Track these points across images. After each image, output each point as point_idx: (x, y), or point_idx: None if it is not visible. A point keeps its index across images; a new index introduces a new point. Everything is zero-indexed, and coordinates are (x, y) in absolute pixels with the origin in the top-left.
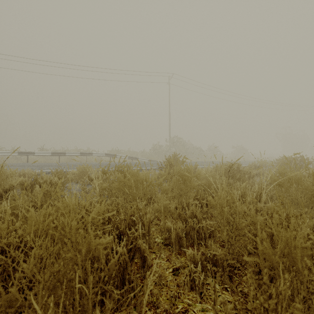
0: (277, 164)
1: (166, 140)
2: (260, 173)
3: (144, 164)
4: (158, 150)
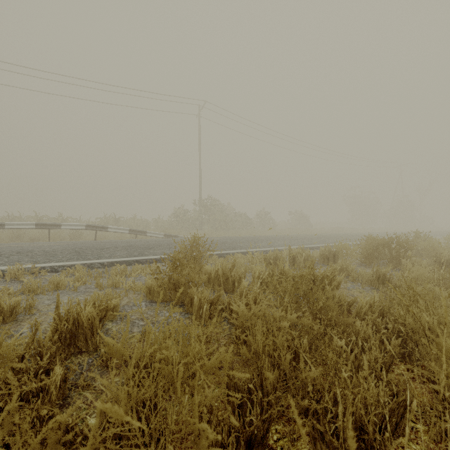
0: (364, 250)
1: (195, 202)
2: (341, 268)
3: (149, 246)
4: (182, 217)
